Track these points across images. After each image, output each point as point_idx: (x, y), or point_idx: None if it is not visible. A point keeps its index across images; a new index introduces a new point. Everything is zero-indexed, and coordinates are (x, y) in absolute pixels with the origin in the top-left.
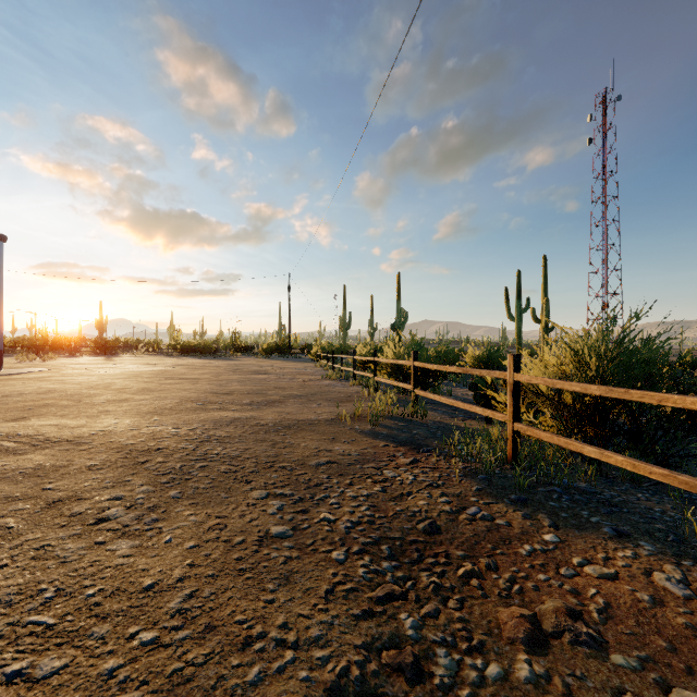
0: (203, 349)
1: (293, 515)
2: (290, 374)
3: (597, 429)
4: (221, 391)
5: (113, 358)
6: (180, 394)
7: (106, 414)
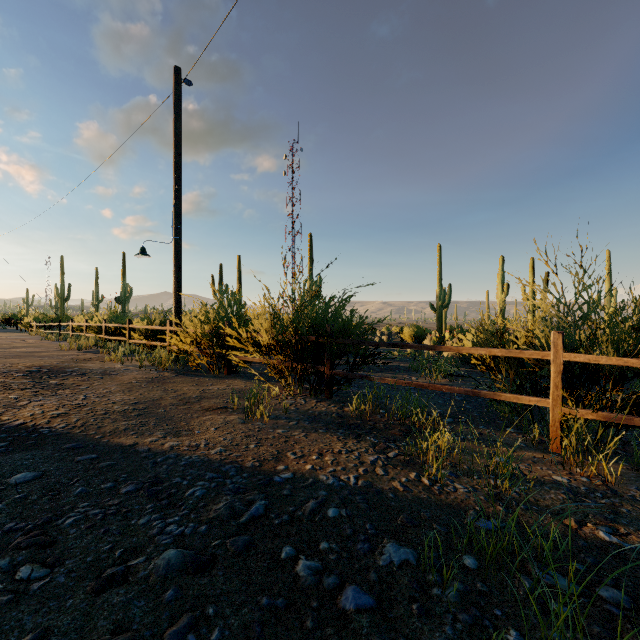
0: None
1: (48, 358)
2: (5, 339)
3: (149, 338)
4: None
5: None
6: None
7: None
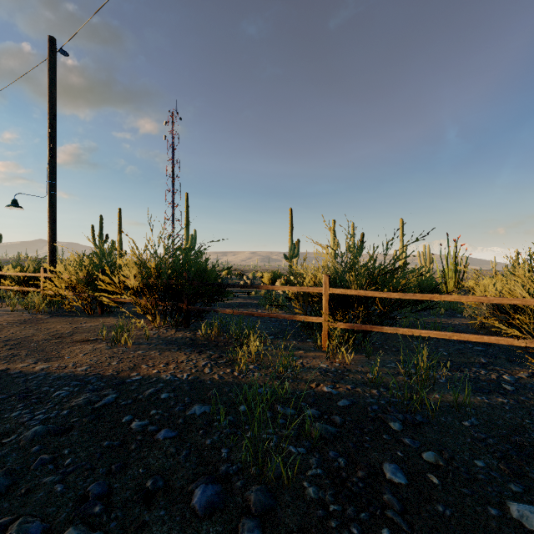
0: None
1: None
2: None
3: (21, 285)
4: None
5: None
6: None
7: None
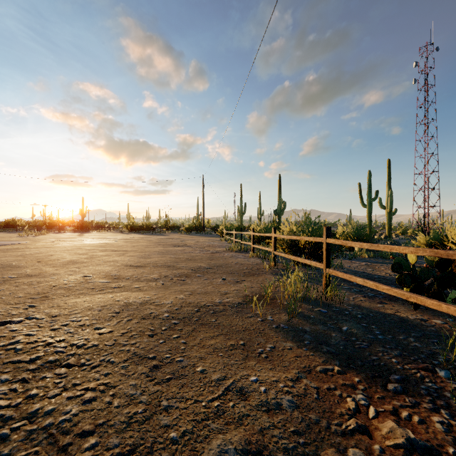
0: (145, 227)
1: None
2: (202, 246)
3: None
4: (137, 263)
5: (84, 234)
6: (95, 268)
7: None
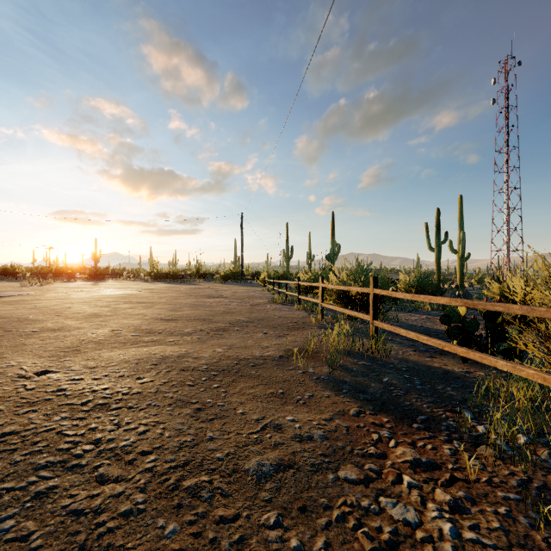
0: (172, 275)
1: None
2: (240, 297)
3: None
4: (168, 317)
5: (99, 283)
6: (123, 321)
7: (16, 350)
